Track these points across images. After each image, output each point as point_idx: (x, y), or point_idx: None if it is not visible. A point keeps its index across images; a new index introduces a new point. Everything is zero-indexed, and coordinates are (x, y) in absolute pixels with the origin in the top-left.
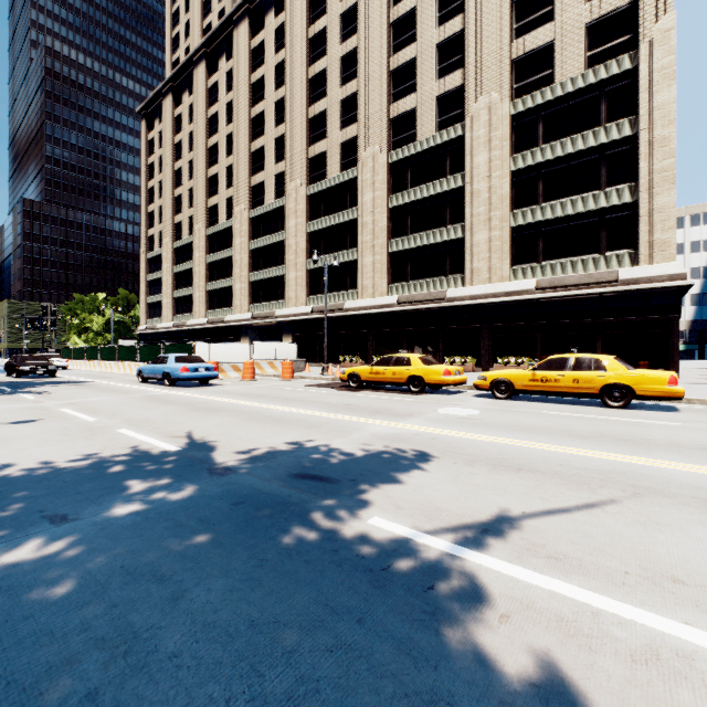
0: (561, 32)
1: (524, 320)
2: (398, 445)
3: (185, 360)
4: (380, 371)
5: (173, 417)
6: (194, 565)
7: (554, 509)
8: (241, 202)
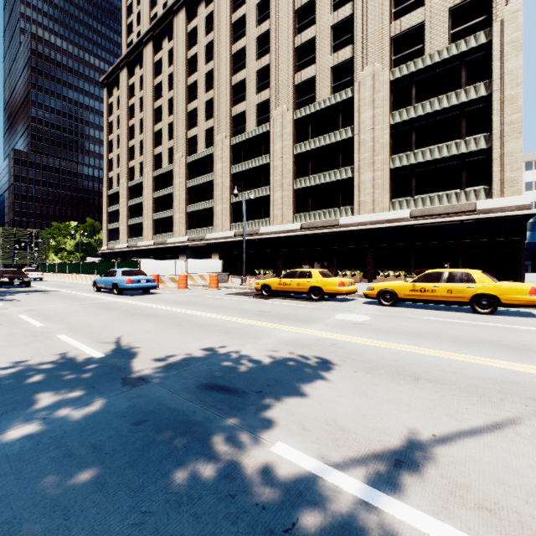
0: (430, 15)
1: (400, 242)
2: (302, 351)
3: (130, 274)
4: (287, 283)
5: (111, 322)
6: (62, 522)
7: (464, 431)
8: (179, 151)
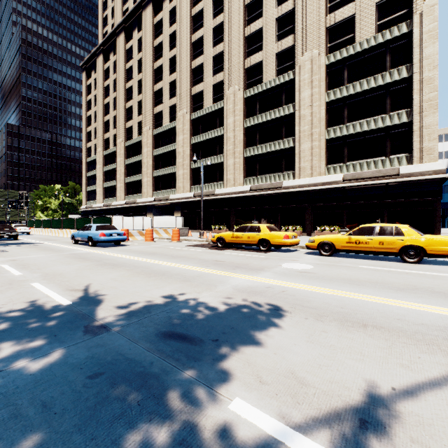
0: (360, 9)
1: (334, 201)
2: (255, 298)
3: (103, 228)
4: (239, 236)
5: (82, 271)
6: None
7: (422, 383)
8: (147, 124)
